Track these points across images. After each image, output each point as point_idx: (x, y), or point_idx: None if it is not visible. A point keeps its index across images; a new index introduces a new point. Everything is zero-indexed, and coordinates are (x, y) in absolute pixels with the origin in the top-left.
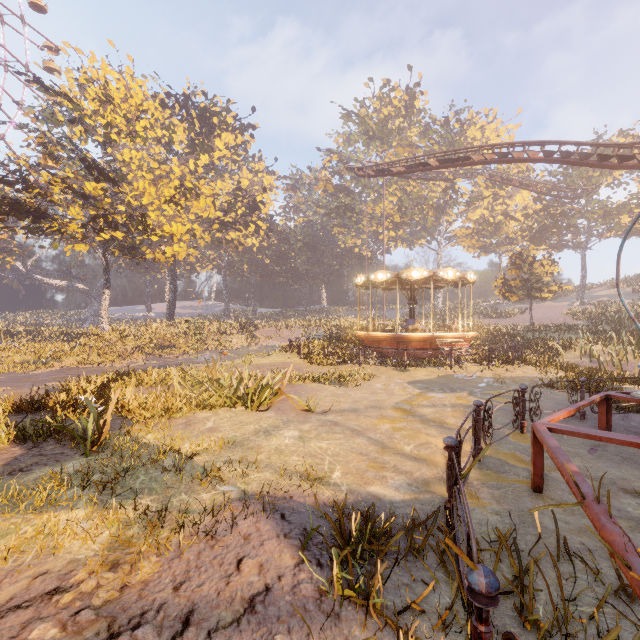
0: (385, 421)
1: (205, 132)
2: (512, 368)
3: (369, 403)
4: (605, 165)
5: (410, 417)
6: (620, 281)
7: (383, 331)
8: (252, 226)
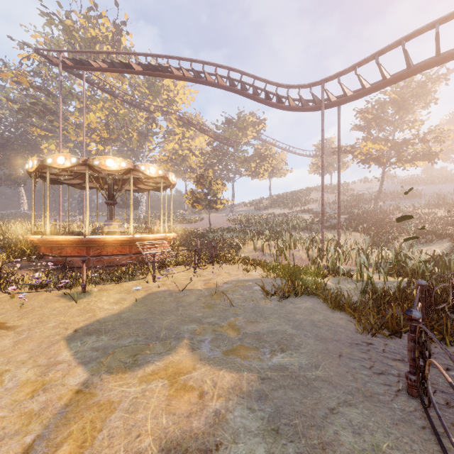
0: None
1: None
2: (215, 268)
3: None
4: (268, 102)
5: None
6: (247, 203)
7: (72, 234)
8: None
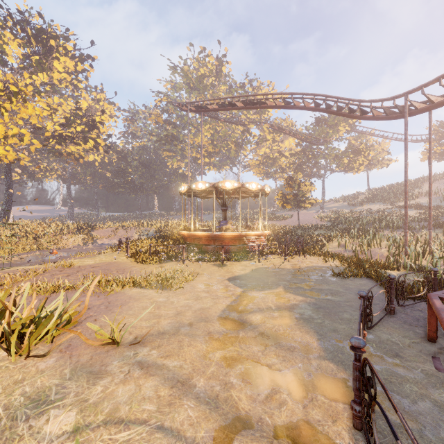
0: (214, 344)
1: (41, 50)
2: (300, 258)
3: (194, 314)
4: (352, 116)
5: (241, 332)
6: (340, 198)
7: (202, 230)
8: (91, 142)
